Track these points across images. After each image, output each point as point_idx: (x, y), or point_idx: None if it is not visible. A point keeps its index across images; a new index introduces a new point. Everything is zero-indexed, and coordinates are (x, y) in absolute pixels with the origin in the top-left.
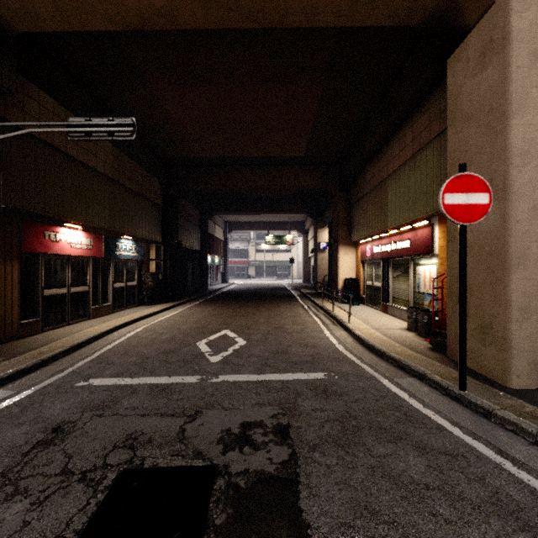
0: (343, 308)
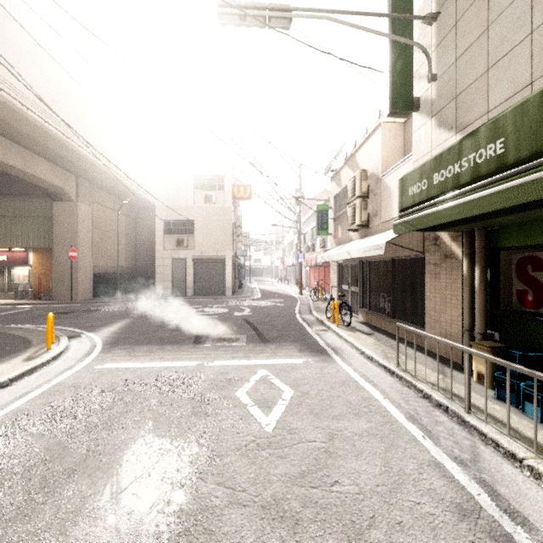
0: None
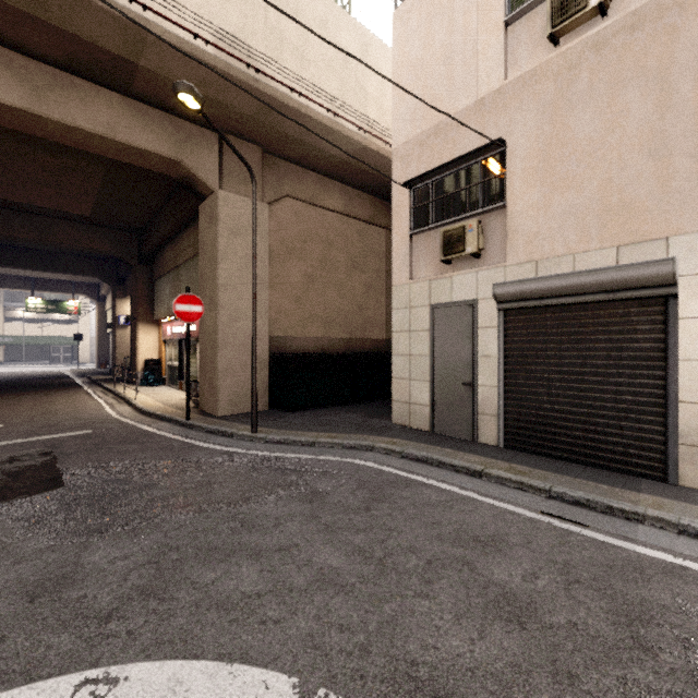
0: (139, 390)
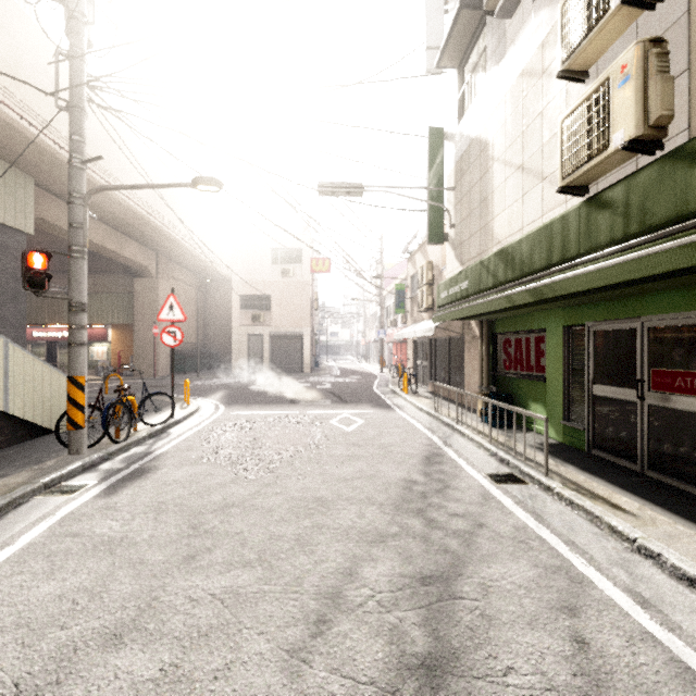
0: None
